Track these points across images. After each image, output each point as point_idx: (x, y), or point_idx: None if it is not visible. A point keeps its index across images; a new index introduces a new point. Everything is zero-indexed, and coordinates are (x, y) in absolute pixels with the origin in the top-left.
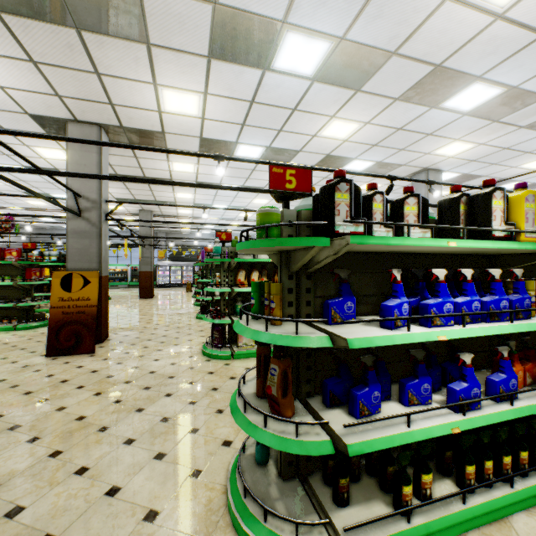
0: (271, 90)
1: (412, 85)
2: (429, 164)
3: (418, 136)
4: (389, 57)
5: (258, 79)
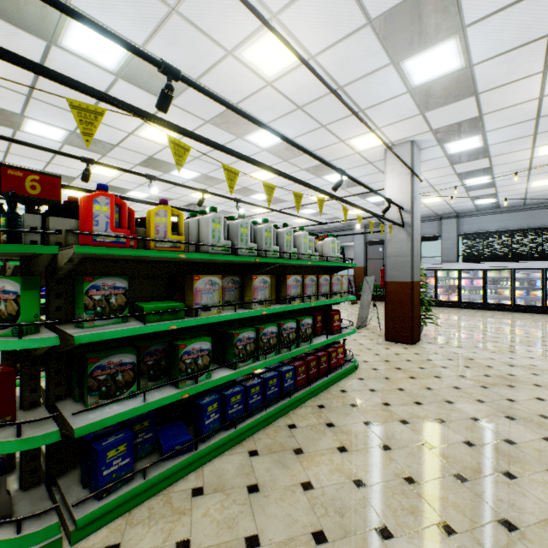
0: (28, 140)
1: (142, 161)
2: (193, 201)
3: (170, 185)
4: (115, 146)
5: (12, 132)
